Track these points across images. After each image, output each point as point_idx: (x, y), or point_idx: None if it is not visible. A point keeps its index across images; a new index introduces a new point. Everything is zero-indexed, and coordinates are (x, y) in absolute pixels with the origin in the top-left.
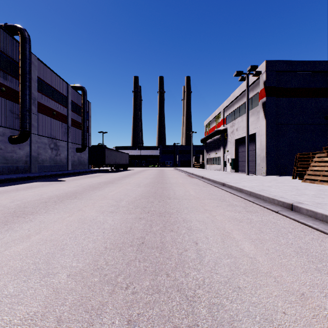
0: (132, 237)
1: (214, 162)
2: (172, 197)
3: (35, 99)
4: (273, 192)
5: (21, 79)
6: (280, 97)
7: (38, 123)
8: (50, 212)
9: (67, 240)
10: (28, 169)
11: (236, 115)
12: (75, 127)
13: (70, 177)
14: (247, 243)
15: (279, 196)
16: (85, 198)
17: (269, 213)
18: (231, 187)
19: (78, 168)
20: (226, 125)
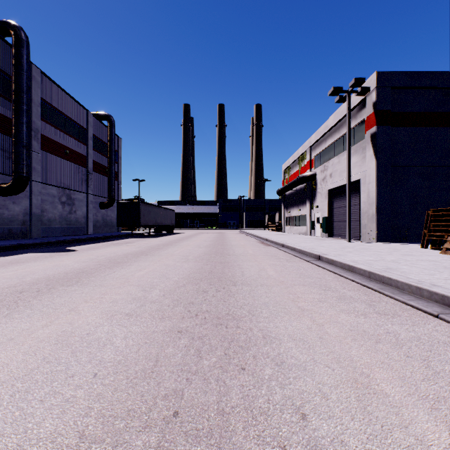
0: (155, 392)
1: (297, 222)
2: (239, 280)
3: (38, 130)
4: (410, 274)
5: (14, 101)
6: (398, 125)
7: (43, 166)
8: (16, 315)
9: (2, 404)
10: (27, 233)
11: (329, 154)
12: (98, 173)
13: (87, 245)
14: (425, 416)
15: (425, 281)
16: (93, 282)
17: (421, 317)
18: (332, 262)
19: (102, 231)
20: (315, 170)
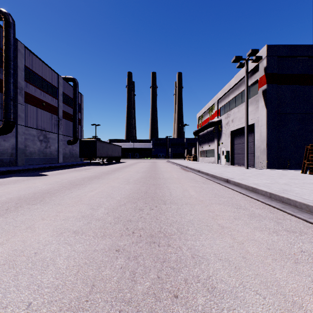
0: None
1: (208, 154)
2: (168, 199)
3: (22, 88)
4: (304, 195)
5: (4, 66)
6: (282, 84)
7: (26, 114)
8: None
9: None
10: (14, 162)
11: (231, 106)
12: (66, 119)
13: (56, 171)
14: None
15: None
16: (53, 201)
17: None
18: (238, 184)
19: (69, 160)
20: (221, 117)
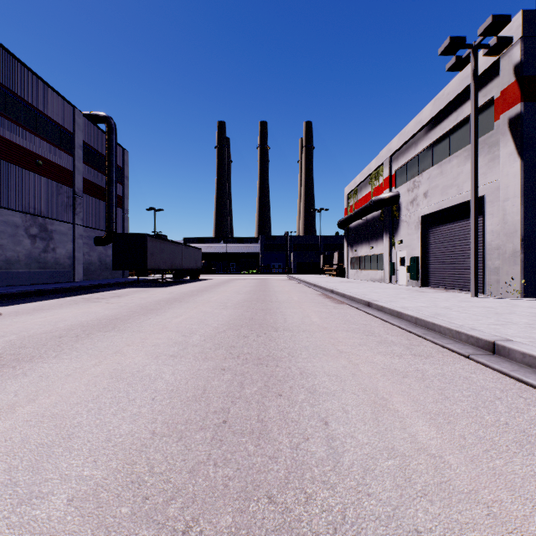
0: None
1: (368, 264)
2: (334, 533)
3: None
4: None
5: None
6: None
7: None
8: None
9: None
10: None
11: (422, 164)
12: (91, 196)
13: (42, 301)
14: None
15: None
16: None
17: None
18: None
19: (99, 276)
20: (397, 189)
